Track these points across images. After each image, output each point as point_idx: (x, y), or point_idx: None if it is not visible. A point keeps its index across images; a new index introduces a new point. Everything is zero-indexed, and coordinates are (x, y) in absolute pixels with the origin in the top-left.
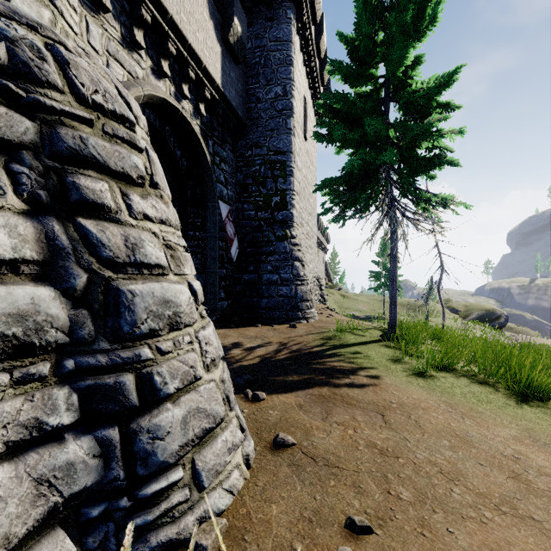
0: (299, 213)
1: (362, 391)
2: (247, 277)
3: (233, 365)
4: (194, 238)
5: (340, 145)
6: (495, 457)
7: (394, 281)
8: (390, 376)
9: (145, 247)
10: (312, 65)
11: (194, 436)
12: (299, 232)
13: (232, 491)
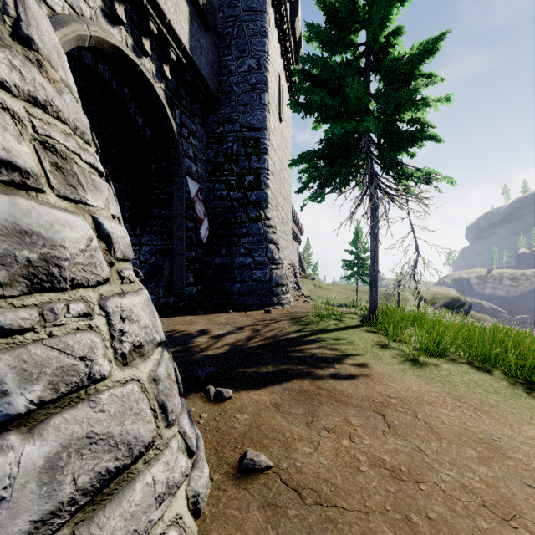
0: (273, 195)
1: (352, 383)
2: (218, 261)
3: (196, 355)
4: (159, 216)
5: (318, 116)
6: None
7: (375, 262)
8: (380, 364)
9: None
10: (287, 44)
11: (75, 492)
12: (273, 214)
13: None
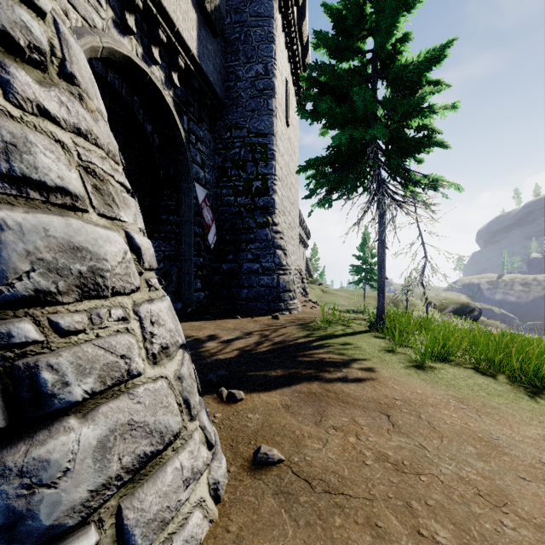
0: (281, 201)
1: (359, 386)
2: (226, 267)
3: (207, 359)
4: (167, 222)
5: (326, 123)
6: (535, 467)
7: (383, 267)
8: (386, 368)
9: (34, 154)
10: (294, 48)
11: (121, 469)
12: (281, 220)
13: None
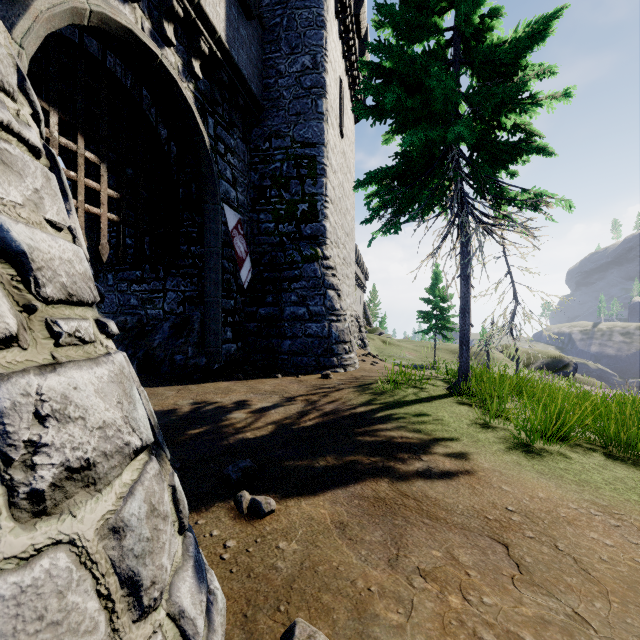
0: (333, 229)
1: (450, 486)
2: (264, 311)
3: (229, 439)
4: (187, 254)
5: (392, 123)
6: None
7: (467, 312)
8: (484, 454)
9: None
10: (350, 40)
11: None
12: (333, 253)
13: None
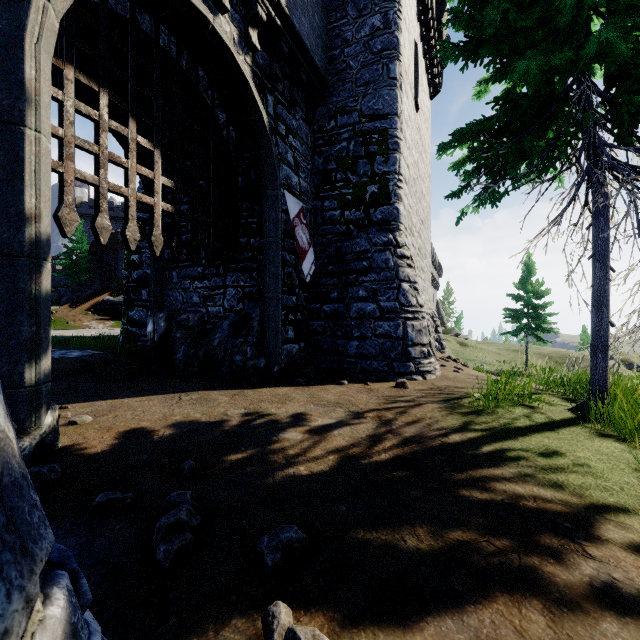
0: (407, 213)
1: None
2: (328, 308)
3: (275, 474)
4: (247, 247)
5: (490, 62)
6: None
7: (604, 305)
8: None
9: None
10: None
11: None
12: (407, 241)
13: None
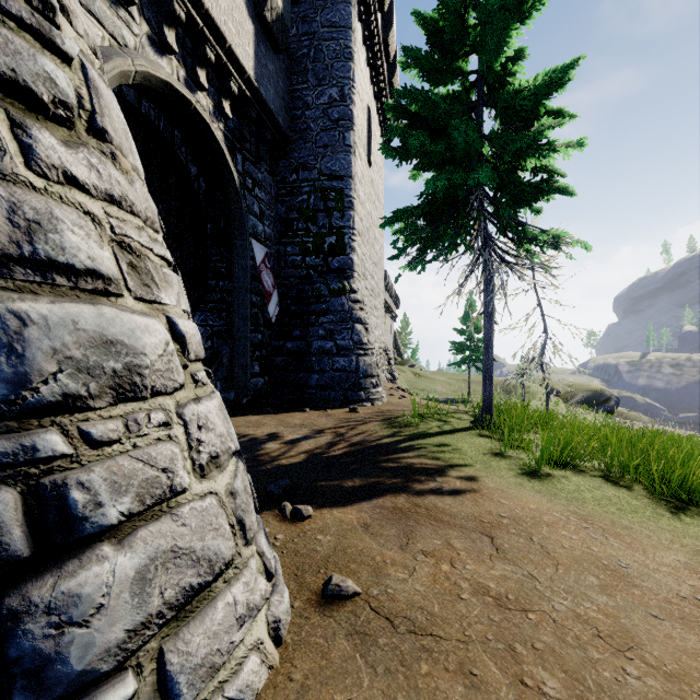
0: (361, 261)
1: (457, 500)
2: (291, 345)
3: (267, 465)
4: (216, 289)
5: (417, 164)
6: (671, 602)
7: (490, 347)
8: (492, 477)
9: (61, 232)
10: (378, 66)
11: (163, 605)
12: (361, 285)
13: (244, 698)
